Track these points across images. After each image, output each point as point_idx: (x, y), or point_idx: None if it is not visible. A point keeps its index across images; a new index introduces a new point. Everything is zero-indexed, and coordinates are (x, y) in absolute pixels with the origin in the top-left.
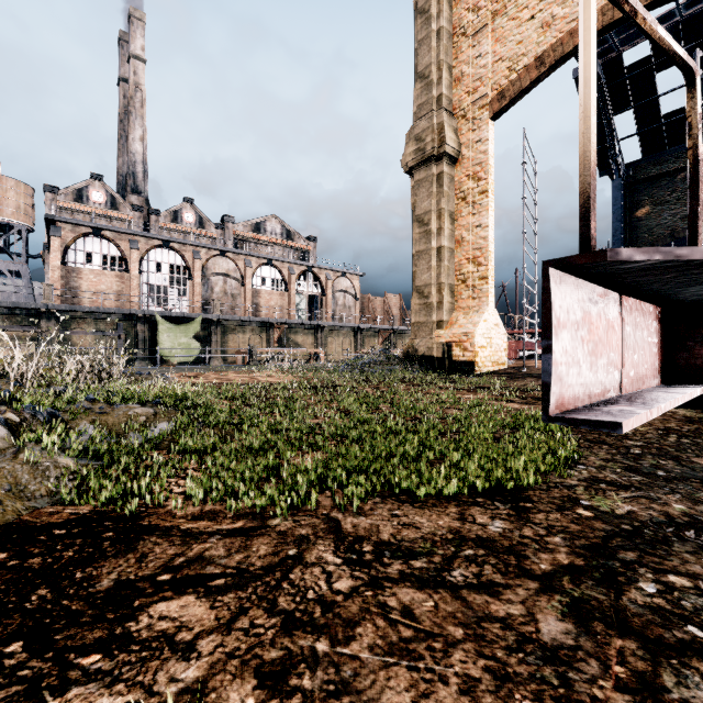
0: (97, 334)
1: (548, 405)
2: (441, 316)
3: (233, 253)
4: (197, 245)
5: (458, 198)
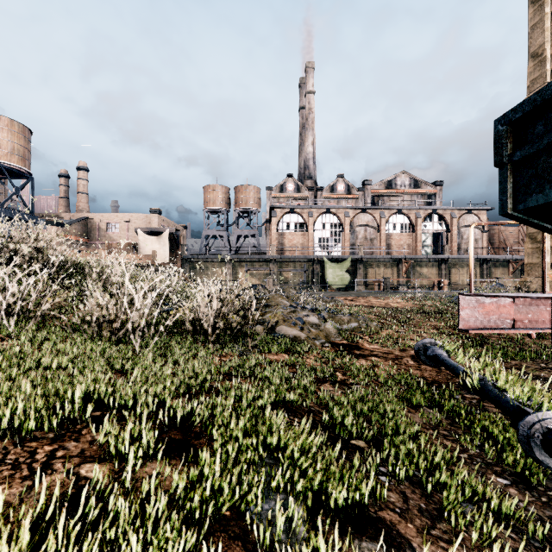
0: (294, 270)
1: (459, 326)
2: None
3: (371, 209)
4: (346, 208)
5: None
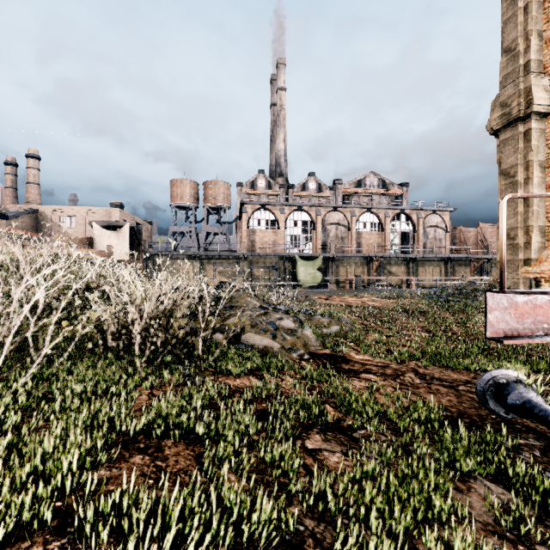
0: (265, 268)
1: (486, 334)
2: (528, 255)
3: (342, 207)
4: (318, 206)
5: (549, 147)
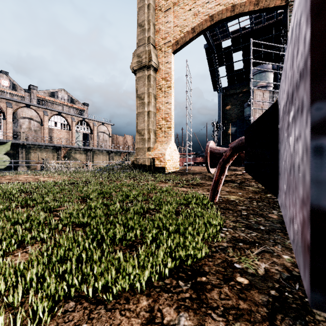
0: None
1: None
2: (149, 145)
3: (35, 106)
4: (9, 99)
5: (158, 88)
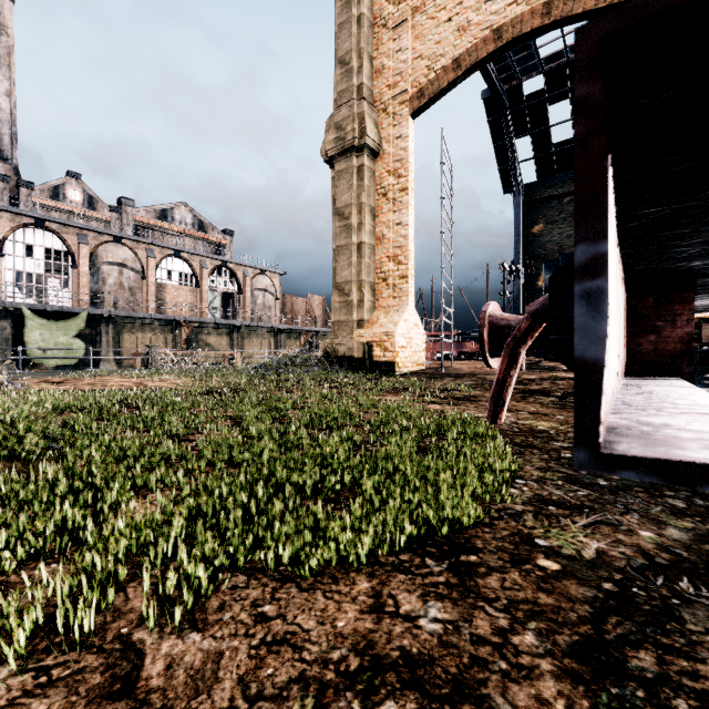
0: None
1: (596, 424)
2: (361, 315)
3: (131, 240)
4: (83, 227)
5: (379, 193)
